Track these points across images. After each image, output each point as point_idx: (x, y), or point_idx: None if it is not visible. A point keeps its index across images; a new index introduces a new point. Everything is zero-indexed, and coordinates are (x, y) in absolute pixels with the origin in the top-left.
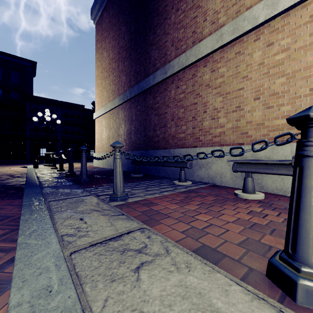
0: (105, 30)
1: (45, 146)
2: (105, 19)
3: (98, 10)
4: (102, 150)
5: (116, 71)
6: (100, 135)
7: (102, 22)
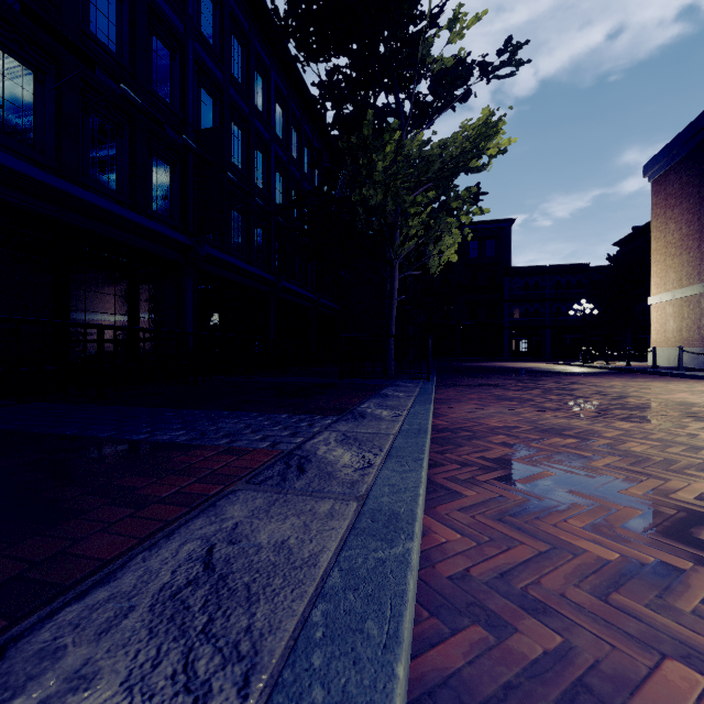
0: (672, 196)
1: (527, 338)
2: (672, 183)
3: (658, 169)
4: (666, 345)
5: (695, 251)
6: (662, 326)
7: (666, 185)
